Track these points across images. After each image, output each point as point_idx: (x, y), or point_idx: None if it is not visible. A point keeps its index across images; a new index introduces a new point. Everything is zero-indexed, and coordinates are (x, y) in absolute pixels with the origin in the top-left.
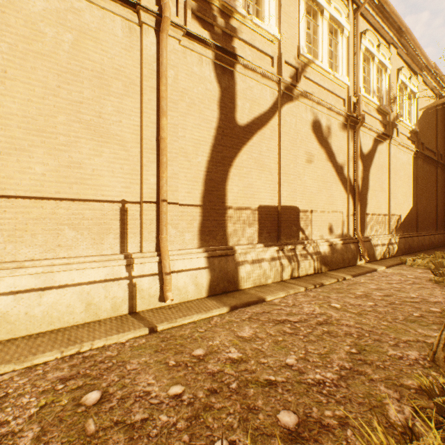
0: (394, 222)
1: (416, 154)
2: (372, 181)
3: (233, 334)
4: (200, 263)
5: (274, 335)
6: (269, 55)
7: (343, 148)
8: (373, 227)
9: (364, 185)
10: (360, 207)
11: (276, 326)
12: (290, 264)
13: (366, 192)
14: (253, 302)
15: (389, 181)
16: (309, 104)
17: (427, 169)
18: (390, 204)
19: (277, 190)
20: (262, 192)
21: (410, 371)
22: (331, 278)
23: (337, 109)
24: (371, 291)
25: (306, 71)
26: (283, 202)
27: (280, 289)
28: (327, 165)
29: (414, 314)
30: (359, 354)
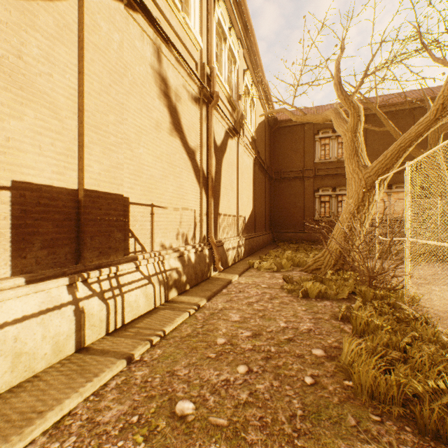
0: (241, 224)
1: (255, 160)
2: (224, 177)
3: None
4: None
5: None
6: None
7: (196, 127)
8: (225, 229)
9: (217, 181)
10: (214, 206)
11: None
12: (106, 306)
13: (219, 189)
14: None
15: (237, 180)
16: (148, 32)
17: (261, 176)
18: (238, 205)
19: (75, 157)
20: (27, 152)
21: None
22: (180, 312)
23: (189, 69)
24: (236, 329)
25: None
26: (91, 183)
27: (61, 390)
28: (175, 142)
29: (307, 380)
30: None
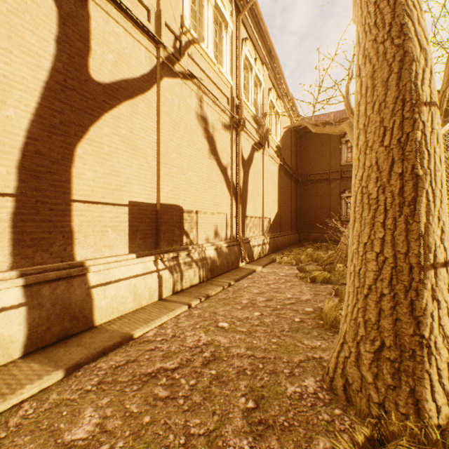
0: (266, 224)
1: (280, 166)
2: (251, 185)
3: (54, 443)
4: (7, 299)
5: (138, 413)
6: (144, 4)
7: (228, 148)
8: (251, 229)
9: (245, 189)
10: (241, 210)
11: (143, 389)
12: (173, 276)
13: (246, 195)
14: (113, 347)
15: (262, 187)
16: (195, 90)
17: (286, 180)
18: (263, 208)
19: (155, 184)
20: (134, 184)
21: (316, 419)
22: (217, 286)
23: (222, 106)
24: (255, 297)
25: (192, 50)
26: (163, 199)
27: (158, 313)
28: (212, 163)
29: (296, 319)
30: (258, 408)
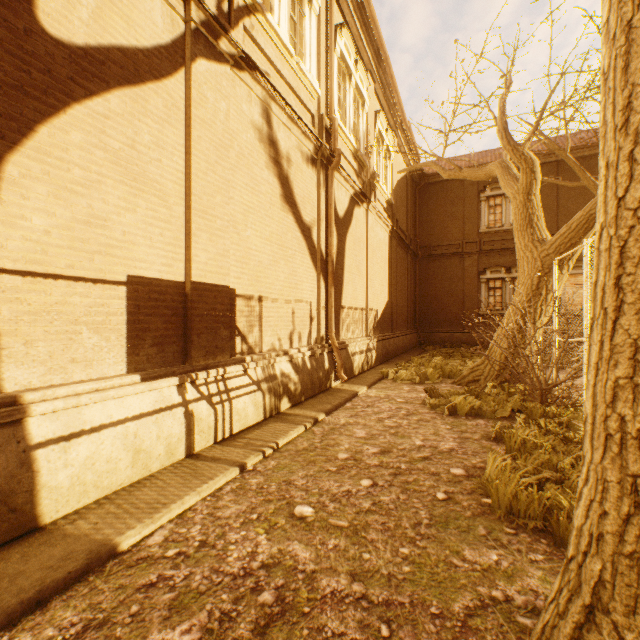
0: (372, 320)
1: (392, 232)
2: (349, 258)
3: None
4: None
5: None
6: None
7: (313, 197)
8: (349, 327)
9: (340, 264)
10: (335, 296)
11: None
12: (214, 412)
13: (342, 274)
14: (65, 582)
15: (367, 262)
16: (256, 91)
17: (401, 254)
18: (368, 295)
19: (182, 247)
20: (140, 245)
21: None
22: (294, 425)
23: (304, 125)
24: (361, 445)
25: (251, 24)
26: (198, 275)
27: (179, 488)
28: (287, 218)
29: (439, 496)
30: None
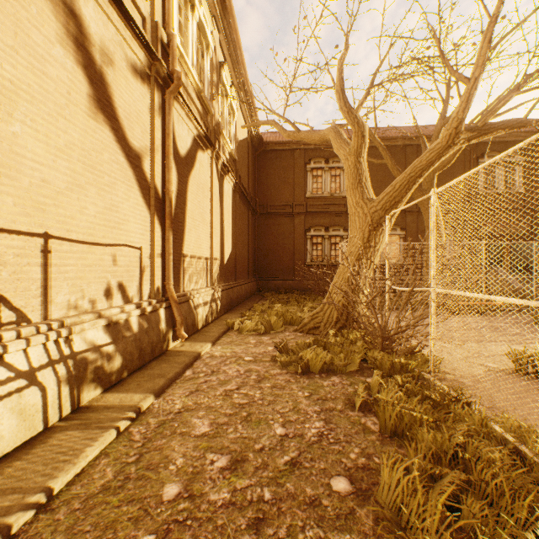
0: (217, 270)
1: (236, 186)
2: (192, 203)
3: None
4: None
5: None
6: None
7: (144, 118)
8: (192, 277)
9: (181, 207)
10: (175, 243)
11: None
12: None
13: (184, 218)
14: None
15: (211, 210)
16: None
17: (243, 209)
18: (213, 244)
19: None
20: None
21: None
22: (98, 433)
23: (129, 18)
24: (202, 455)
25: None
26: None
27: None
28: (102, 132)
29: None
30: None
